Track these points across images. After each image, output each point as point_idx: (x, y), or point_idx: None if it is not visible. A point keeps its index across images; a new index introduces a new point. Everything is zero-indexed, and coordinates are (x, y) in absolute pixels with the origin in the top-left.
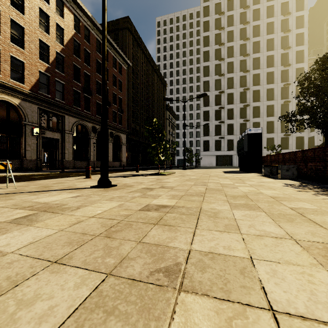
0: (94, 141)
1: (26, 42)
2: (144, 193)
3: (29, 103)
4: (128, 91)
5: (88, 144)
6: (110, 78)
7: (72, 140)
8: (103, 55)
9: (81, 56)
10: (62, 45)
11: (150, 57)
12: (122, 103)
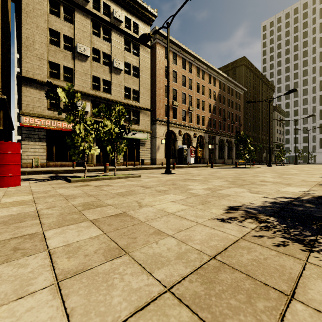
0: (226, 147)
1: (205, 107)
2: (284, 167)
3: (206, 133)
4: (244, 109)
5: (223, 150)
6: (234, 105)
7: (218, 148)
8: (269, 134)
9: (221, 101)
10: (214, 100)
11: (259, 73)
12: (240, 119)
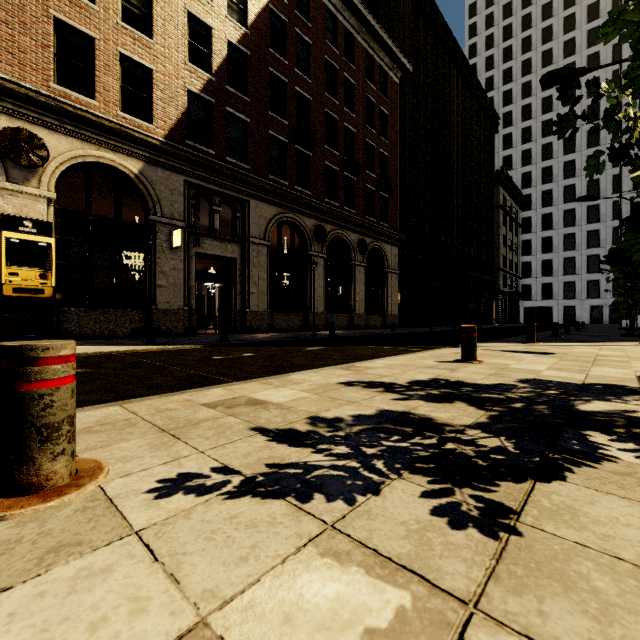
0: (319, 263)
1: (158, 21)
2: None
3: (165, 170)
4: (404, 139)
5: (306, 272)
6: (359, 105)
7: (266, 260)
8: None
9: (288, 53)
10: (244, 27)
11: (457, 50)
12: (389, 169)
